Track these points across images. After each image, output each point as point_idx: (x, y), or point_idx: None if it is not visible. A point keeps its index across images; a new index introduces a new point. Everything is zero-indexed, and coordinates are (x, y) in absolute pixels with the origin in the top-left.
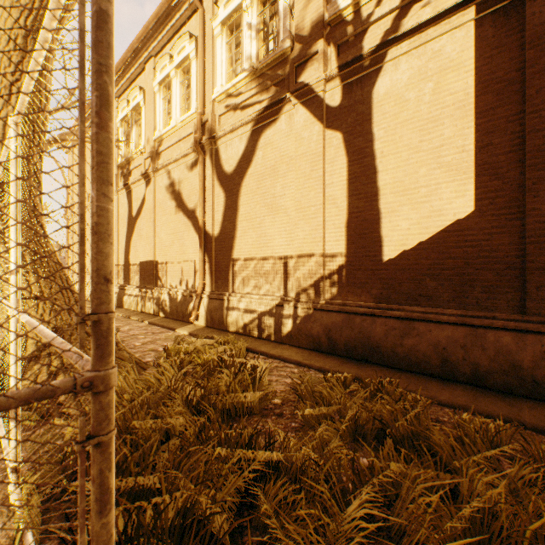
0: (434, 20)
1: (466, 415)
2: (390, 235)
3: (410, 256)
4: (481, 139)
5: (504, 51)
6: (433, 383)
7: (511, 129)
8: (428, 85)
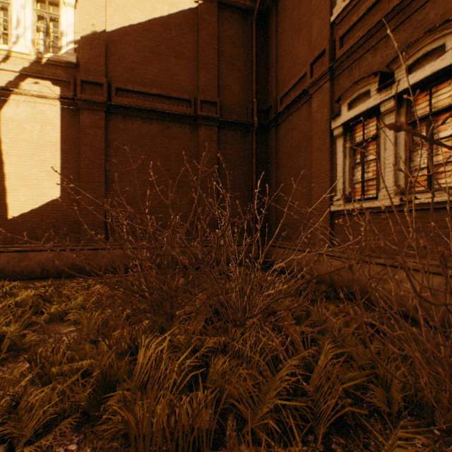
0: (40, 95)
1: (39, 284)
2: (14, 203)
3: (28, 216)
4: (64, 164)
5: (74, 128)
6: (36, 281)
7: (76, 163)
8: (38, 126)
